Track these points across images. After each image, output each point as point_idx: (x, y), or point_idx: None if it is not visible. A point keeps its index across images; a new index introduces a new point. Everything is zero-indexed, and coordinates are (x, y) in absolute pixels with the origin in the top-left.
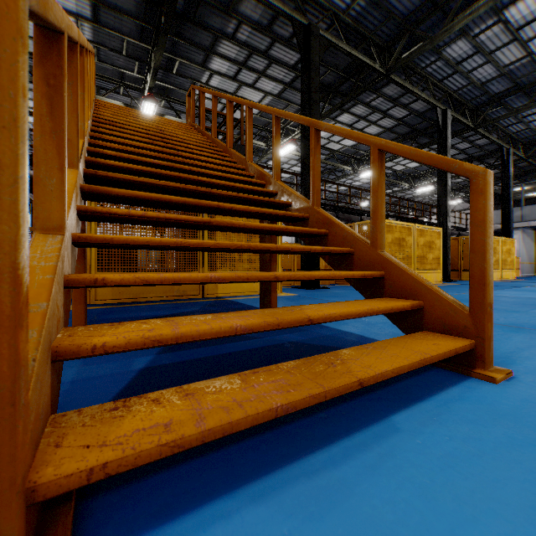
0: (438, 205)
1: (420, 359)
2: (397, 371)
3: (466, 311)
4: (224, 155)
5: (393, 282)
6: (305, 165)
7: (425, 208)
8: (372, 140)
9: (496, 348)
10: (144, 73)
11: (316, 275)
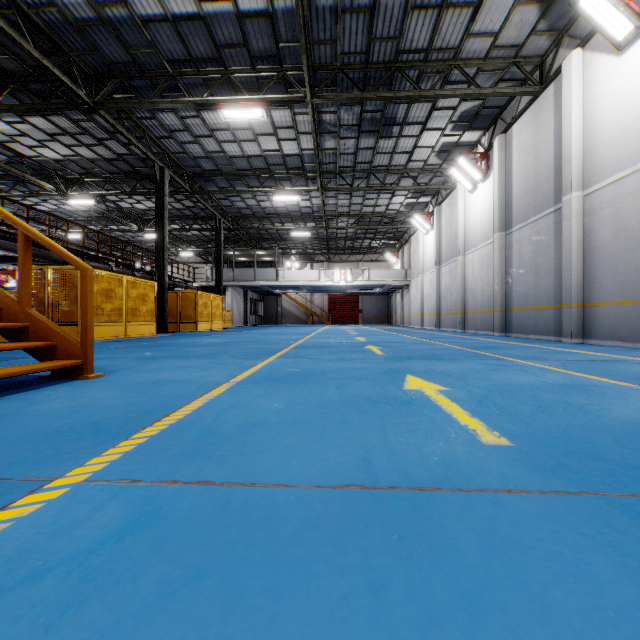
0: (157, 258)
1: (32, 369)
2: (11, 375)
3: (80, 345)
4: None
5: (37, 330)
6: None
7: None
8: (21, 225)
9: (117, 368)
10: None
11: None
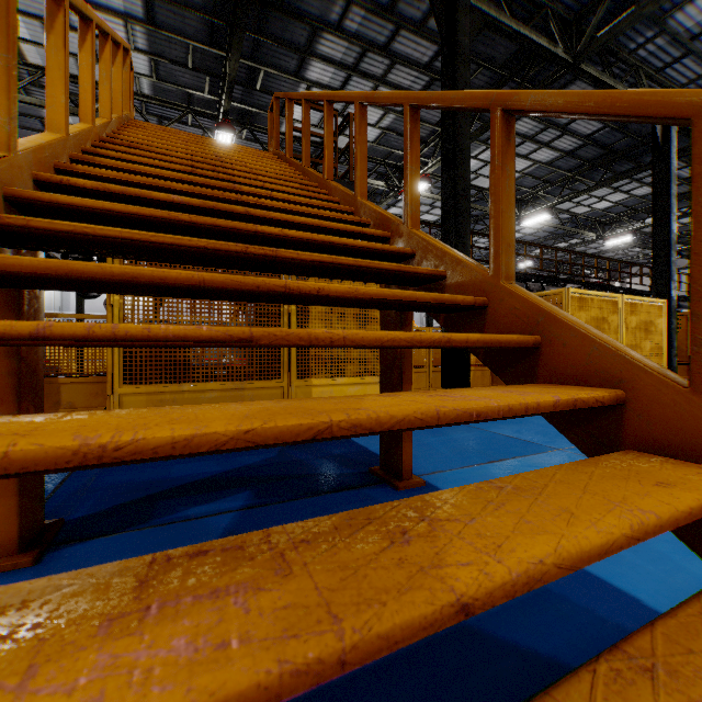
0: (654, 264)
1: None
2: None
3: None
4: (320, 191)
5: None
6: (447, 208)
7: (617, 267)
8: (697, 99)
9: None
10: (218, 92)
11: (593, 550)
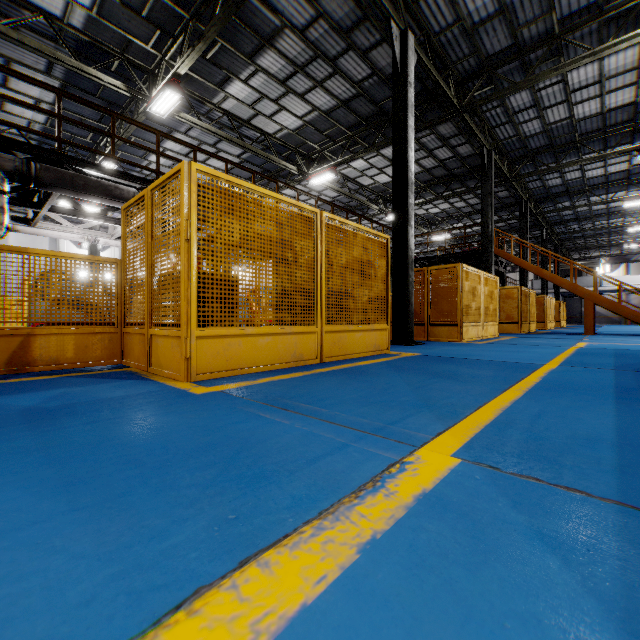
0: (542, 283)
1: None
2: None
3: None
4: None
5: None
6: (523, 269)
7: None
8: None
9: None
10: None
11: None
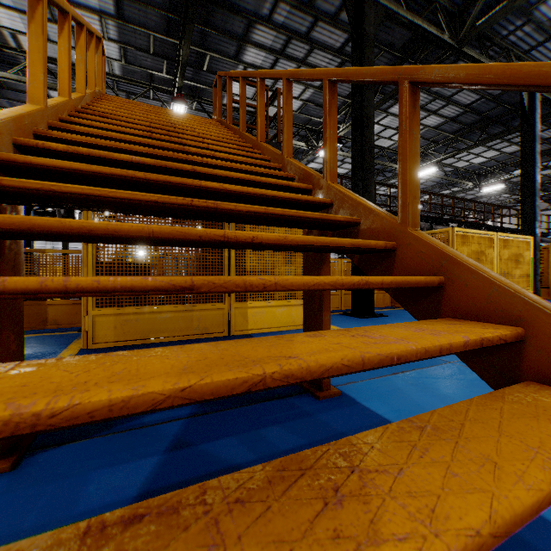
0: (521, 207)
1: None
2: None
3: None
4: (254, 151)
5: None
6: (356, 164)
7: (489, 209)
8: None
9: None
10: (173, 73)
11: (524, 510)
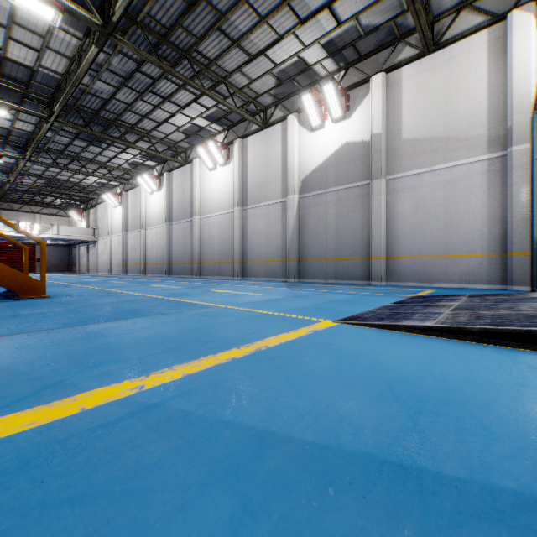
0: None
1: None
2: None
3: None
4: None
5: None
6: None
7: None
8: None
9: None
10: None
11: None
